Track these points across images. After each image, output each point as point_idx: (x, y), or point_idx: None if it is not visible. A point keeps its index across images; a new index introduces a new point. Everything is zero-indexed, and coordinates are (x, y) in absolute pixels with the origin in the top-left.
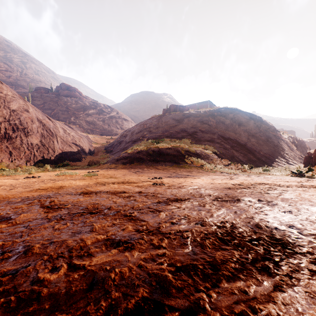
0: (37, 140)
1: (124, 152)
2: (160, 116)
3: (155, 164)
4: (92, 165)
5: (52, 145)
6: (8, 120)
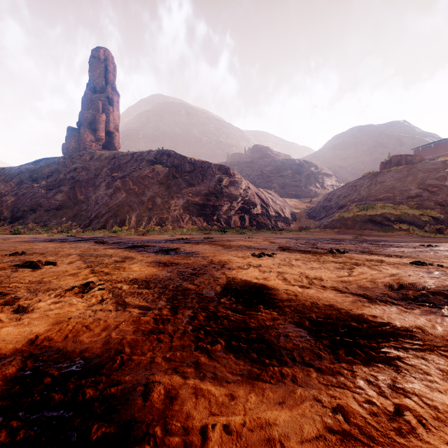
0: (260, 210)
1: (331, 219)
2: (375, 175)
3: (361, 229)
4: (302, 229)
5: (268, 214)
6: (243, 198)
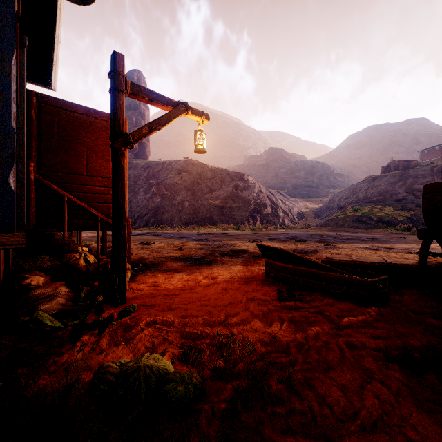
0: (270, 211)
1: (327, 219)
2: (373, 179)
3: (349, 227)
4: (304, 227)
5: (277, 214)
6: (255, 200)
